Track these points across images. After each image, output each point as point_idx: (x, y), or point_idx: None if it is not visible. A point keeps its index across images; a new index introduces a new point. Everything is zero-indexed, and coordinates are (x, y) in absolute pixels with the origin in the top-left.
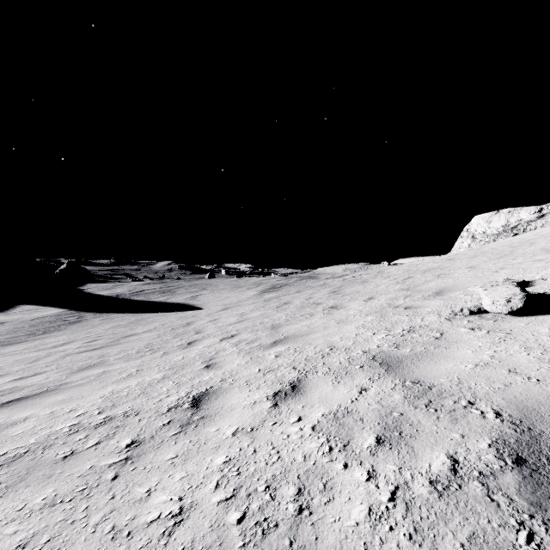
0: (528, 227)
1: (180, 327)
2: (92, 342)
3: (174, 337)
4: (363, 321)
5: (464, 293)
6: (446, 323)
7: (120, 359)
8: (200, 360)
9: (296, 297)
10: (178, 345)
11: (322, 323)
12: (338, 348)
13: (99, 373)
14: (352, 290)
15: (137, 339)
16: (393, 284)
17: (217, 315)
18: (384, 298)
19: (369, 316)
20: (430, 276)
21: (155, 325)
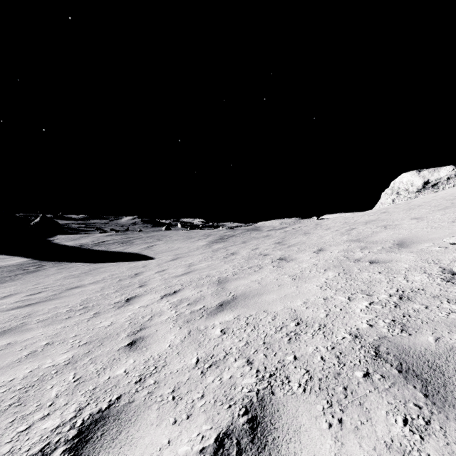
0: (448, 184)
1: (128, 279)
2: (34, 295)
3: (117, 290)
4: (324, 278)
5: (436, 245)
6: (451, 287)
7: (43, 322)
8: (128, 330)
9: (243, 248)
10: (115, 301)
11: (275, 279)
12: (307, 323)
13: (0, 346)
14: (297, 240)
15: (80, 292)
16: (338, 235)
17: (166, 266)
18: (336, 250)
19: (328, 271)
20: (375, 227)
21: (105, 275)
